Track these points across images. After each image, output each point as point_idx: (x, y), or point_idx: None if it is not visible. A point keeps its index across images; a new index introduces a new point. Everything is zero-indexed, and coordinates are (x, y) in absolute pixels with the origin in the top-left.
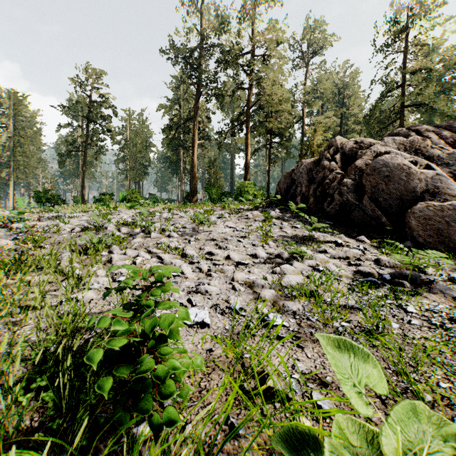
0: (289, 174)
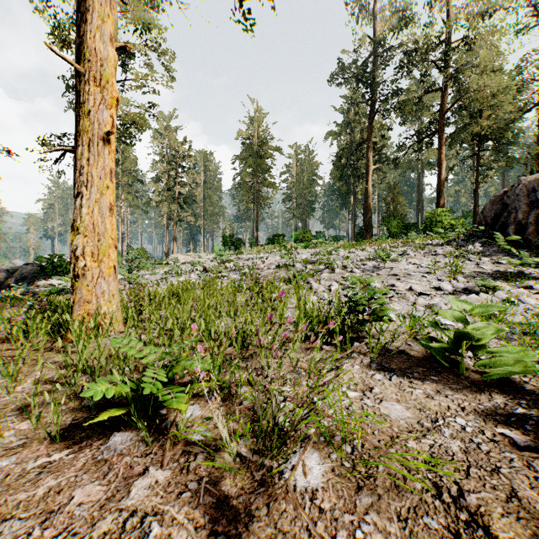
0: (499, 198)
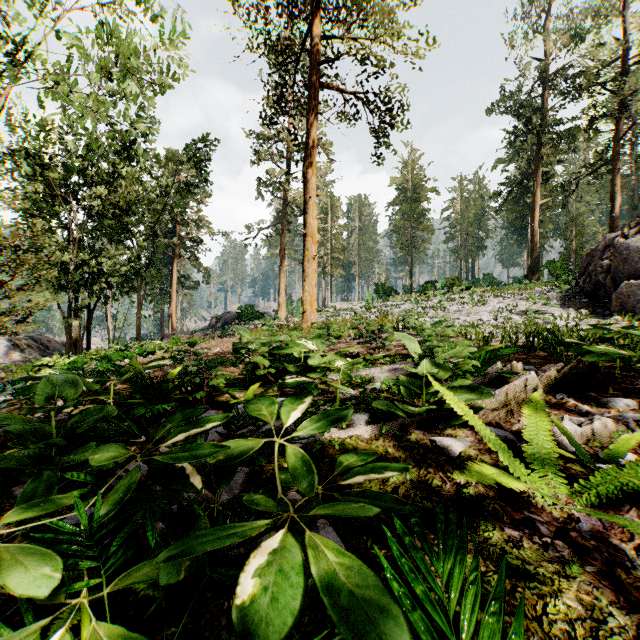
0: (592, 251)
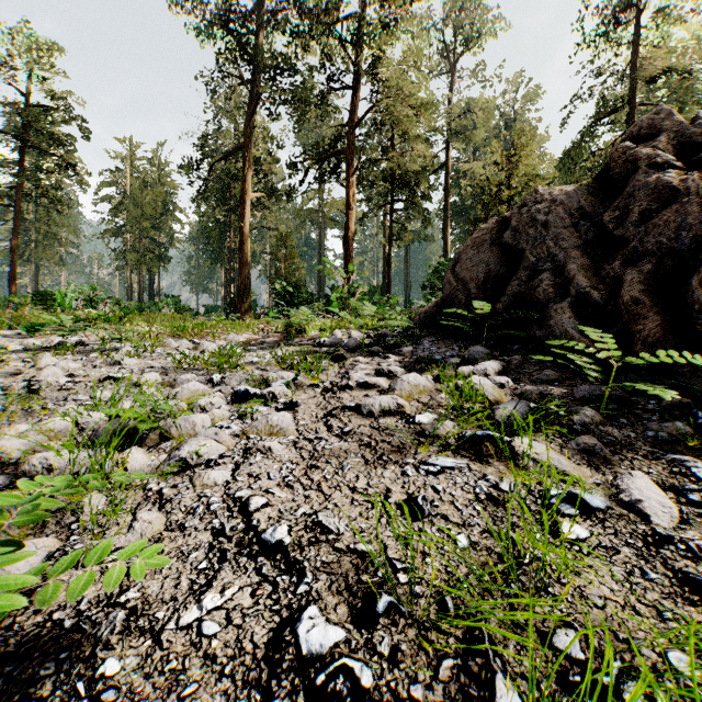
0: (492, 236)
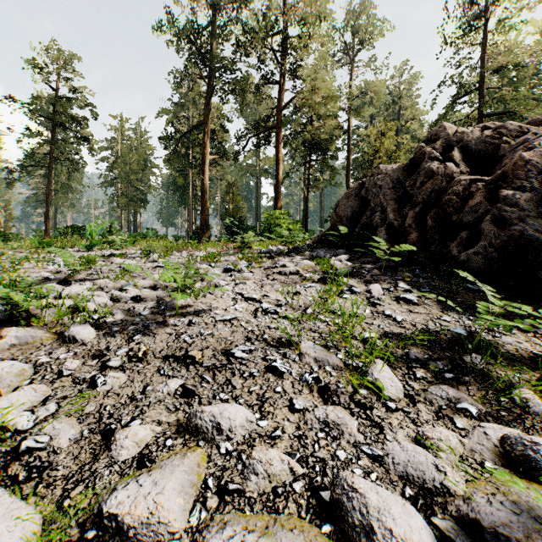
0: (356, 192)
